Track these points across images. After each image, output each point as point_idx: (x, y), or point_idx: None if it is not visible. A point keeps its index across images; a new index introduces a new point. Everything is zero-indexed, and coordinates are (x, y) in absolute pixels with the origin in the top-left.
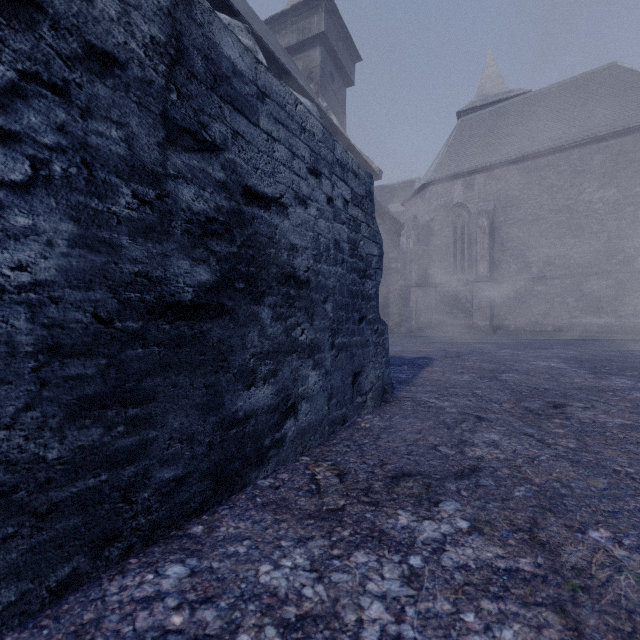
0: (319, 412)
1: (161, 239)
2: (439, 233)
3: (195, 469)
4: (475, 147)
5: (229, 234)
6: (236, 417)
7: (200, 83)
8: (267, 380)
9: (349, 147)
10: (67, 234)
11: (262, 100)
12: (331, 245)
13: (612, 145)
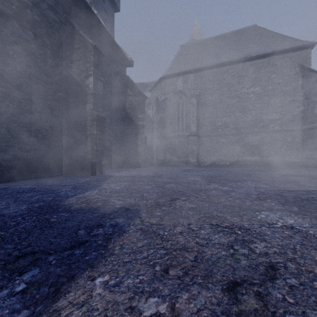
0: None
1: None
2: (170, 107)
3: None
4: (189, 60)
5: None
6: None
7: None
8: None
9: (104, 31)
10: None
11: None
12: None
13: (258, 62)
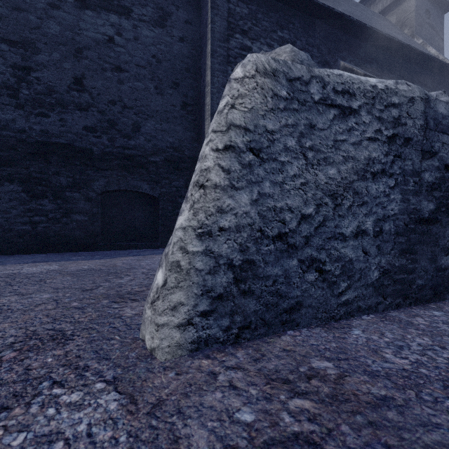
0: None
1: (419, 195)
2: None
3: (427, 284)
4: None
5: (439, 188)
6: (441, 267)
7: (432, 131)
8: None
9: None
10: (399, 198)
11: None
12: None
13: None
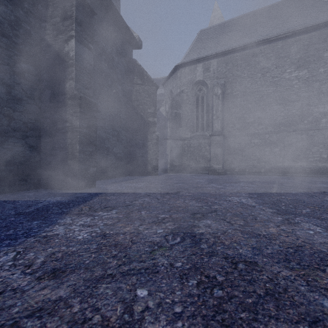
0: None
1: None
2: (187, 101)
3: None
4: (210, 44)
5: None
6: None
7: None
8: None
9: None
10: None
11: None
12: None
13: (304, 38)
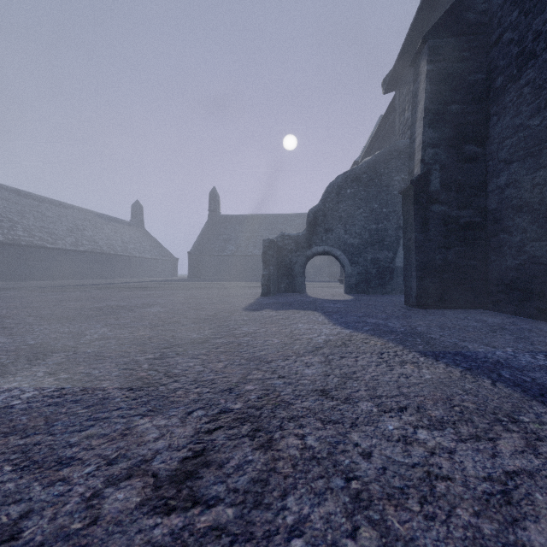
0: None
1: None
2: None
3: None
4: None
5: None
6: None
7: None
8: None
9: None
10: None
11: None
12: None
13: None
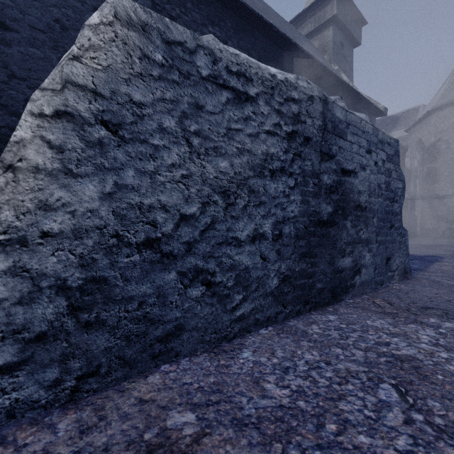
0: (370, 275)
1: (318, 197)
2: (446, 151)
3: (326, 287)
4: None
5: (337, 191)
6: (338, 269)
7: (330, 133)
8: (349, 255)
9: (358, 97)
10: (299, 200)
11: (348, 127)
12: (376, 187)
13: None
